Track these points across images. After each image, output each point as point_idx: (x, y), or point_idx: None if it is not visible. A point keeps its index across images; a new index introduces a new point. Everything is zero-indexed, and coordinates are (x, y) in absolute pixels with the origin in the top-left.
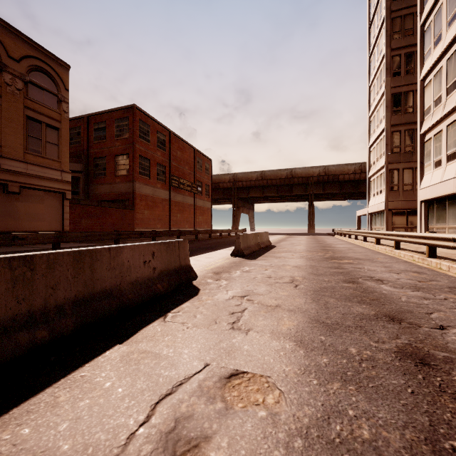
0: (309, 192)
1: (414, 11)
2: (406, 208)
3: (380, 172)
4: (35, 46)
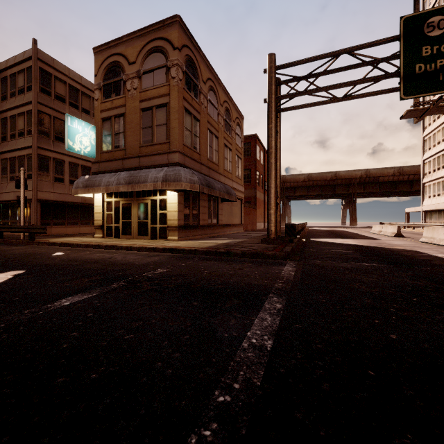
0: (352, 191)
1: None
2: None
3: (437, 180)
4: (237, 111)
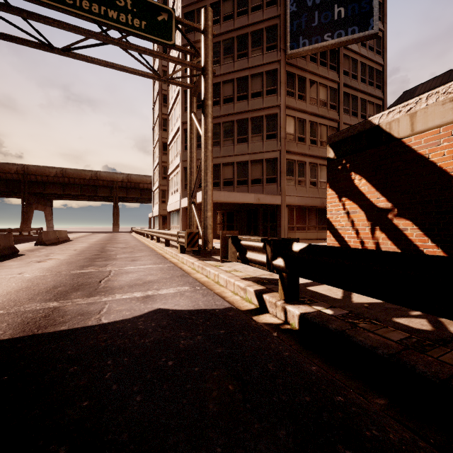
0: (114, 194)
1: None
2: None
3: (157, 189)
4: None
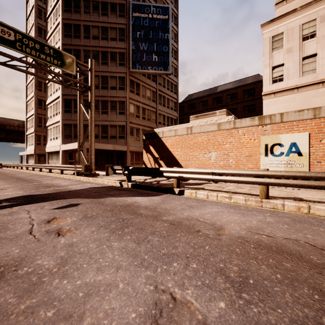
0: None
1: None
2: (45, 153)
3: (32, 134)
4: None
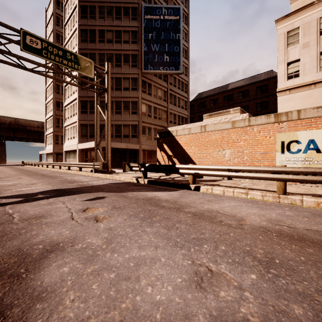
0: (1, 134)
1: None
2: (62, 152)
3: (51, 134)
4: None
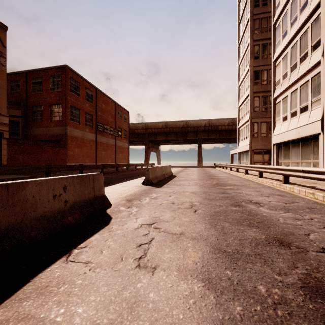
0: (198, 137)
1: (267, 16)
2: (263, 149)
3: (246, 124)
4: None
